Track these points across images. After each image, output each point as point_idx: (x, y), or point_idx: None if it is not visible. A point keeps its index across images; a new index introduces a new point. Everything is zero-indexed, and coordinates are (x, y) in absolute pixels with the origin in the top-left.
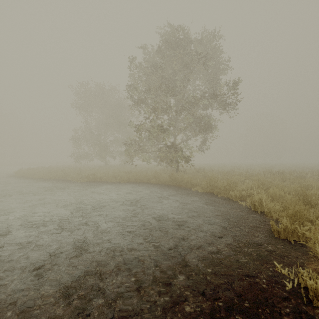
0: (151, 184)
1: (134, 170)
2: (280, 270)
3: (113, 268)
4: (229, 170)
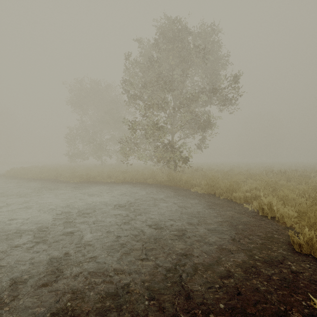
0: (148, 184)
1: (130, 169)
2: (316, 305)
3: (93, 303)
4: (228, 169)
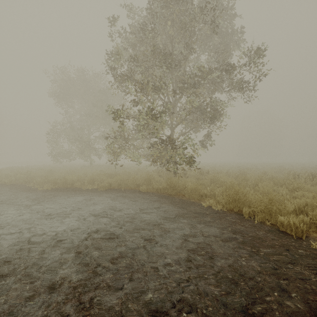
0: (140, 193)
1: (121, 171)
2: None
3: None
4: (236, 171)
